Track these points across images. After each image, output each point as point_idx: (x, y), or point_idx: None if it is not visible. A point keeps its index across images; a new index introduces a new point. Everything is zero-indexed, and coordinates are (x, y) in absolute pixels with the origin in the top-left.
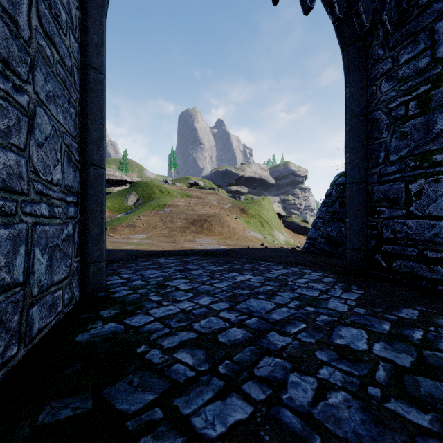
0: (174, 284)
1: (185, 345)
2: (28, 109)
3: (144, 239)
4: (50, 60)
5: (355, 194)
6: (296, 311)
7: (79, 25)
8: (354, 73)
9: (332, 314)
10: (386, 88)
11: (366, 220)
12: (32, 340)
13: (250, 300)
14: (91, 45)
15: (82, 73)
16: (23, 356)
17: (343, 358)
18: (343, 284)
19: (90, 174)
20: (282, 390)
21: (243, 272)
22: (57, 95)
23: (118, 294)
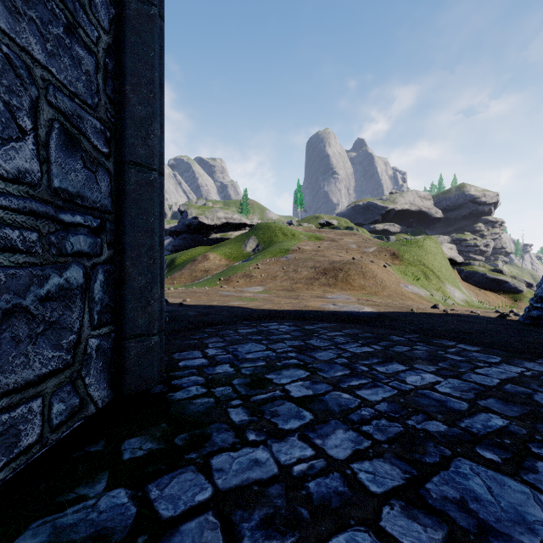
0: (282, 379)
1: None
2: None
3: (259, 293)
4: None
5: None
6: None
7: None
8: None
9: None
10: None
11: None
12: None
13: (460, 463)
14: None
15: (117, 3)
16: None
17: None
18: None
19: (130, 180)
20: None
21: (416, 363)
22: None
23: (180, 393)
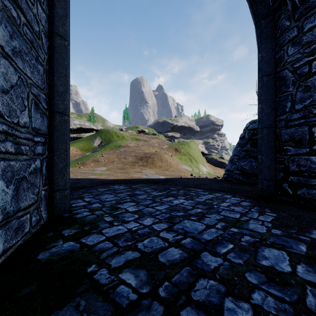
0: (124, 206)
1: (129, 265)
2: None
3: (105, 171)
4: (17, 21)
5: (266, 136)
6: (223, 231)
7: (48, 0)
8: (265, 41)
9: (254, 235)
10: (292, 52)
11: (275, 156)
12: None
13: (185, 221)
14: (57, 17)
15: (49, 39)
16: None
17: (272, 281)
18: (258, 207)
19: (56, 120)
20: None
21: (178, 197)
22: (24, 52)
23: (79, 215)
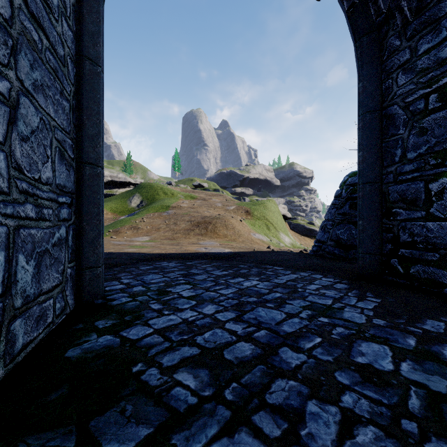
0: (177, 290)
1: (186, 363)
2: (8, 97)
3: (147, 242)
4: (38, 46)
5: (369, 194)
6: (309, 322)
7: (74, 12)
8: (367, 65)
9: (349, 326)
10: (403, 81)
11: (381, 222)
12: (15, 358)
13: (258, 308)
14: (87, 34)
15: (77, 64)
16: (3, 377)
17: (368, 382)
18: (357, 290)
19: (86, 173)
20: (299, 424)
21: (250, 277)
22: (47, 85)
23: (116, 301)
